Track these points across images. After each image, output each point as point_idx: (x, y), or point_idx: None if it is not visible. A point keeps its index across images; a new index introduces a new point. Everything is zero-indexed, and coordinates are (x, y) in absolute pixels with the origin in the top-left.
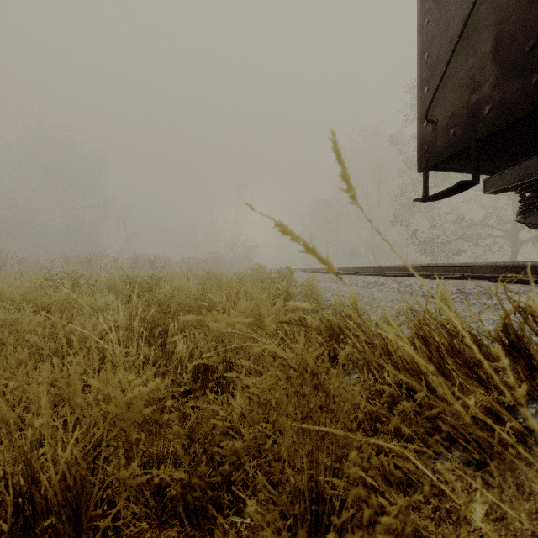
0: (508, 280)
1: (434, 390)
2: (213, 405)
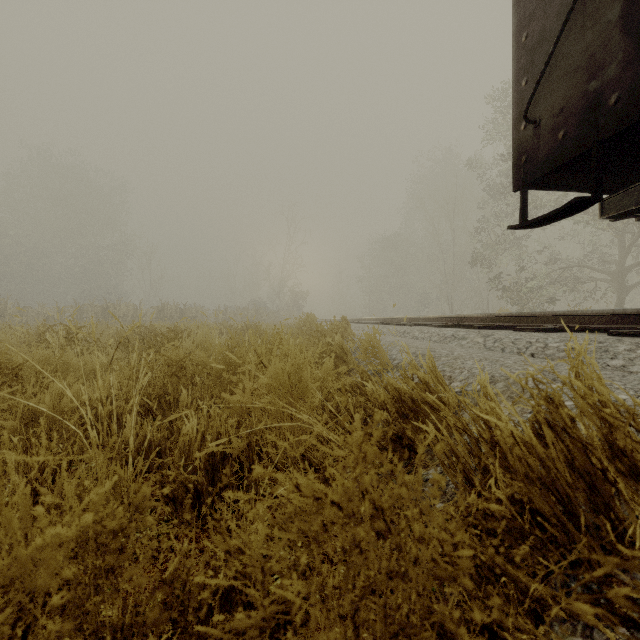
0: (636, 333)
1: (575, 514)
2: (207, 542)
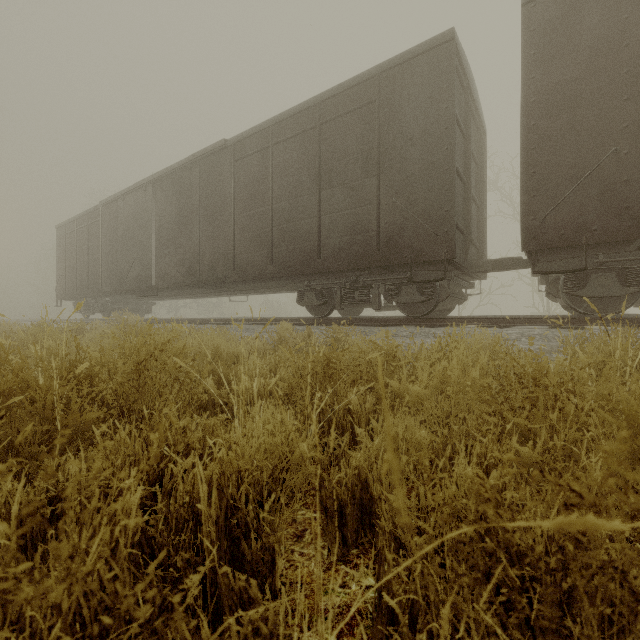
0: None
1: None
2: None
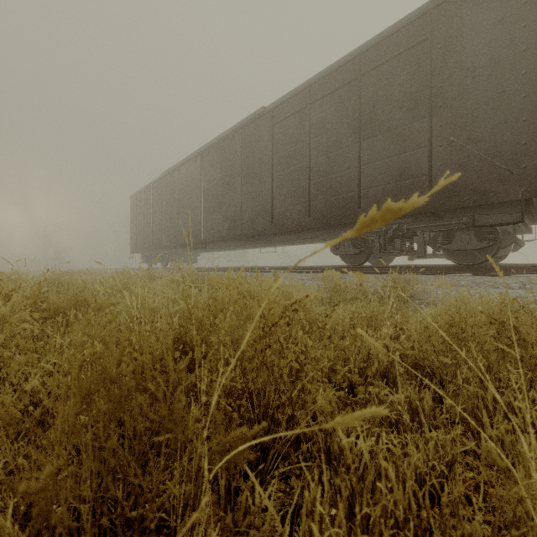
0: None
1: None
2: None
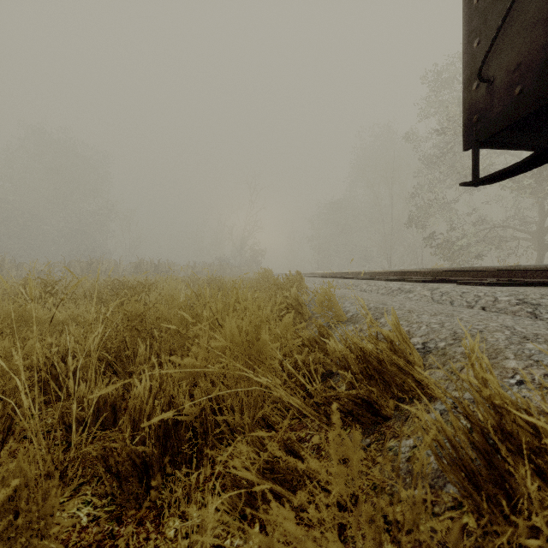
0: None
1: None
2: None
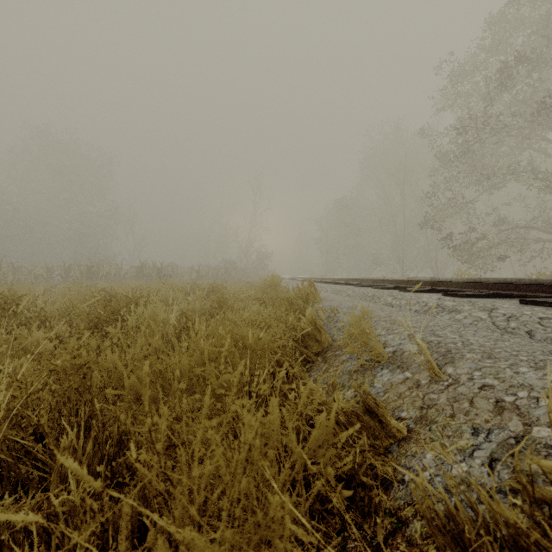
0: None
1: None
2: None
